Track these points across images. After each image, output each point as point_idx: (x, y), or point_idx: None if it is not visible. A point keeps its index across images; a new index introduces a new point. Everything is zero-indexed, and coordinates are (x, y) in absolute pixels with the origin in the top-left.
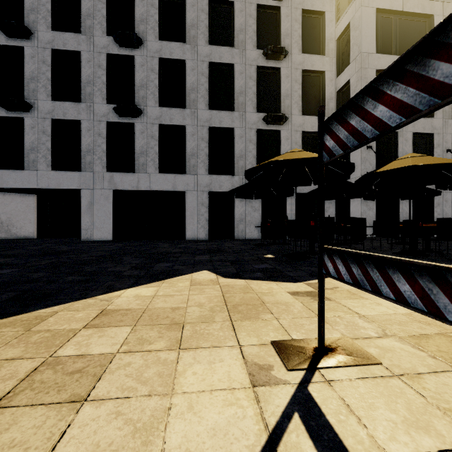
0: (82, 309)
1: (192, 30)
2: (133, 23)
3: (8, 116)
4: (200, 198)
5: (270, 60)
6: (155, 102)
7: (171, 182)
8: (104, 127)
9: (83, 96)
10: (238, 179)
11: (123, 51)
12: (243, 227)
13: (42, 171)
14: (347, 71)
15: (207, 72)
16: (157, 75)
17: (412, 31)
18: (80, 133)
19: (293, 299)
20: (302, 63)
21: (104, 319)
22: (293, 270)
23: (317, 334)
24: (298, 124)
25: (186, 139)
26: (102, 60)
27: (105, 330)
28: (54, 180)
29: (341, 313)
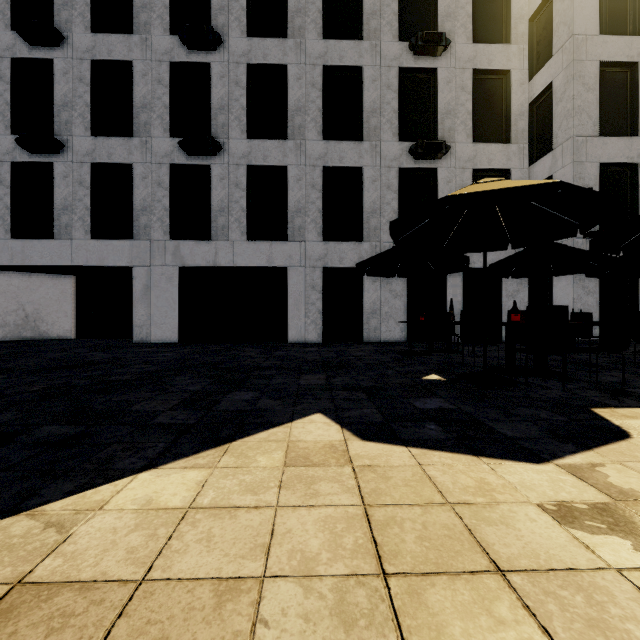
0: None
1: (297, 18)
2: (209, 14)
3: (31, 161)
4: (310, 278)
5: (420, 57)
6: (241, 132)
7: (266, 254)
8: (166, 173)
9: (136, 127)
10: (369, 248)
11: (193, 56)
12: (376, 322)
13: (79, 240)
14: (546, 70)
15: (321, 81)
16: (244, 90)
17: None
18: (133, 183)
19: (582, 550)
20: (473, 60)
21: None
22: (503, 419)
23: None
24: (466, 158)
25: (288, 187)
26: (164, 72)
27: None
28: (95, 253)
29: None
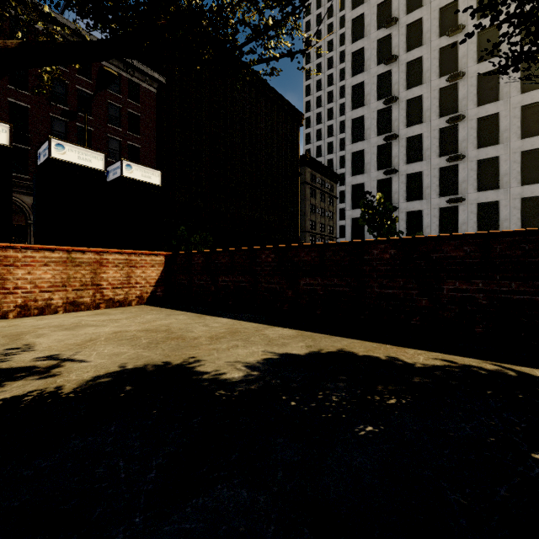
0: None
1: (504, 134)
2: (456, 143)
3: None
4: None
5: None
6: (474, 190)
7: None
8: (437, 211)
9: (424, 196)
10: None
11: (450, 163)
12: None
13: None
14: None
15: (519, 159)
16: (475, 172)
17: None
18: (421, 217)
19: None
20: None
21: None
22: None
23: None
24: None
25: (499, 210)
26: (436, 172)
27: None
28: None
29: None
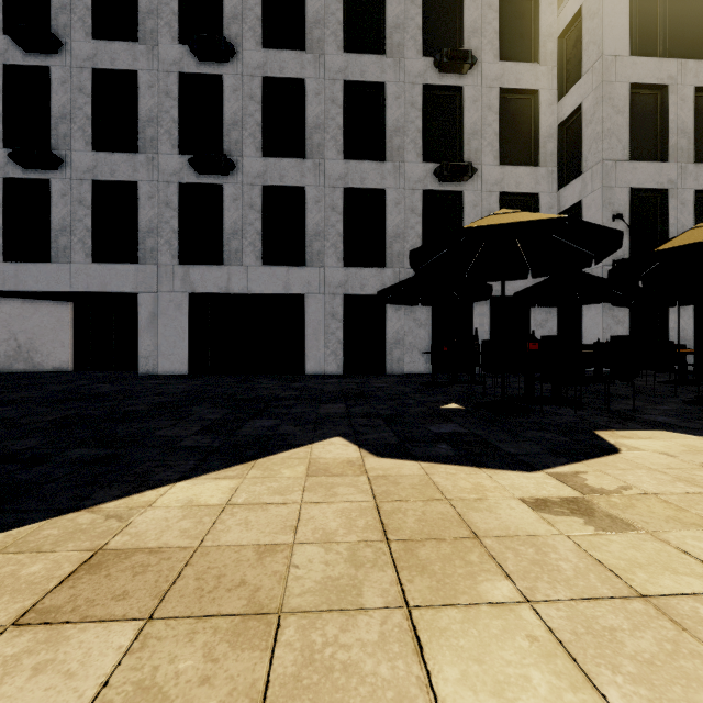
0: (50, 547)
1: (316, 30)
2: (221, 23)
3: (26, 177)
4: (330, 306)
5: (445, 74)
6: (256, 150)
7: (283, 280)
8: (174, 192)
9: (142, 143)
10: (392, 274)
11: (204, 68)
12: (400, 353)
13: (78, 264)
14: (576, 90)
15: (341, 97)
16: (259, 105)
17: (692, 15)
18: (138, 203)
19: (544, 525)
20: (500, 78)
21: (84, 587)
22: (510, 440)
23: (682, 686)
24: (493, 181)
25: (307, 209)
26: (172, 84)
27: (66, 635)
28: (97, 278)
29: (696, 584)
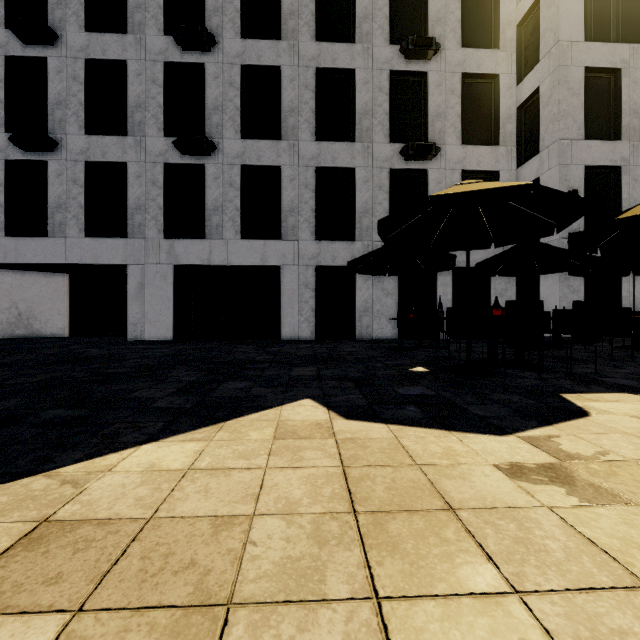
0: None
1: (291, 21)
2: (203, 15)
3: (25, 159)
4: (303, 277)
5: (411, 60)
6: (235, 132)
7: (260, 252)
8: (160, 172)
9: (131, 126)
10: (361, 247)
11: (188, 57)
12: (369, 320)
13: (73, 238)
14: (534, 74)
15: (314, 83)
16: (238, 91)
17: None
18: (127, 182)
19: (523, 495)
20: (462, 64)
21: (16, 567)
22: (478, 402)
23: None
24: (456, 159)
25: (282, 187)
26: (158, 72)
27: None
28: (90, 251)
29: None
